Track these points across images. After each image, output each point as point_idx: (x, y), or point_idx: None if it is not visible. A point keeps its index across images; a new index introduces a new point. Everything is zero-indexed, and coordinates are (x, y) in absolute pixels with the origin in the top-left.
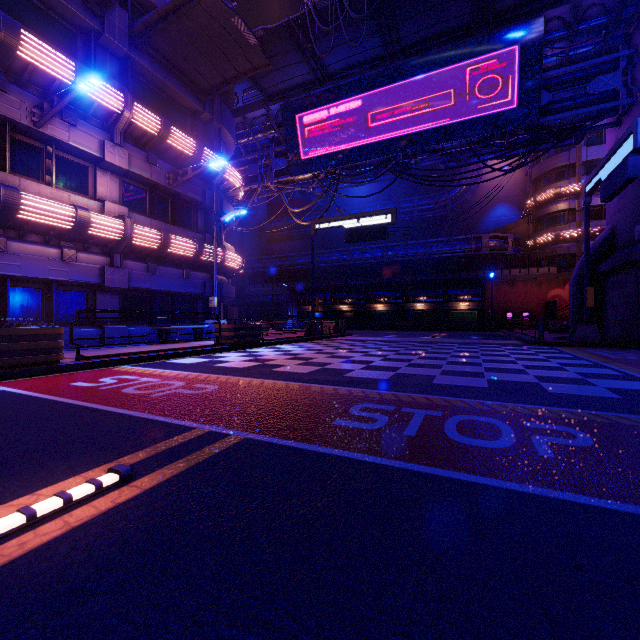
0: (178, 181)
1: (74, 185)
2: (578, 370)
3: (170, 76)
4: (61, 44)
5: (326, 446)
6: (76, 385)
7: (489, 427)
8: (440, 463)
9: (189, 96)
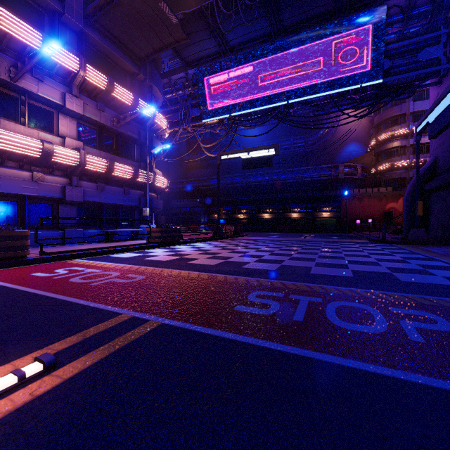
0: (120, 123)
1: (42, 125)
2: (418, 262)
3: (114, 47)
4: (32, 21)
5: (229, 331)
6: (35, 275)
7: (362, 312)
8: (328, 349)
9: (128, 62)
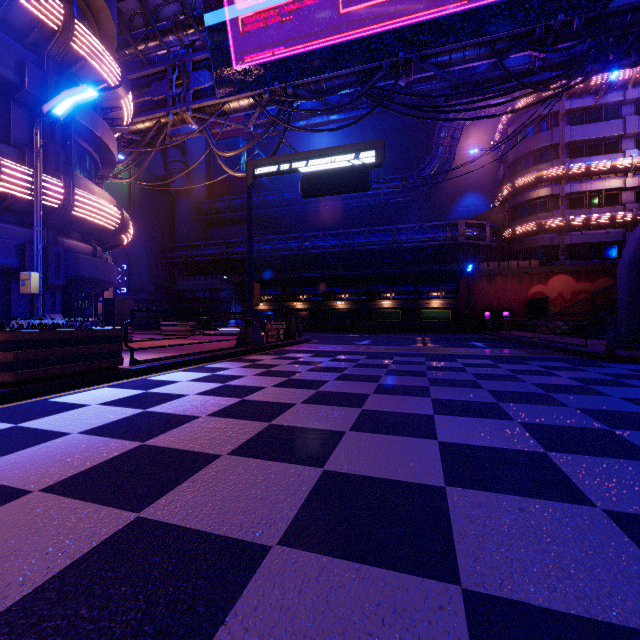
0: None
1: None
2: None
3: None
4: None
5: None
6: None
7: None
8: None
9: None
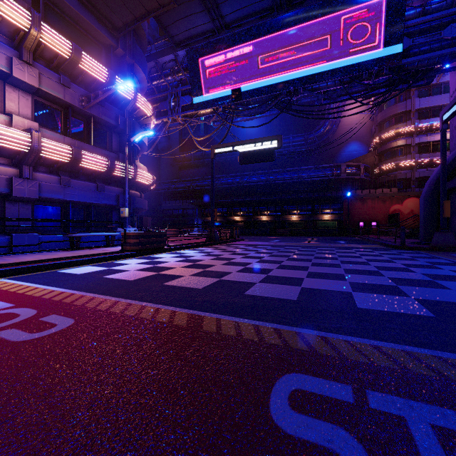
0: (91, 103)
1: None
2: None
3: (84, 10)
4: None
5: None
6: None
7: None
8: None
9: (103, 31)
